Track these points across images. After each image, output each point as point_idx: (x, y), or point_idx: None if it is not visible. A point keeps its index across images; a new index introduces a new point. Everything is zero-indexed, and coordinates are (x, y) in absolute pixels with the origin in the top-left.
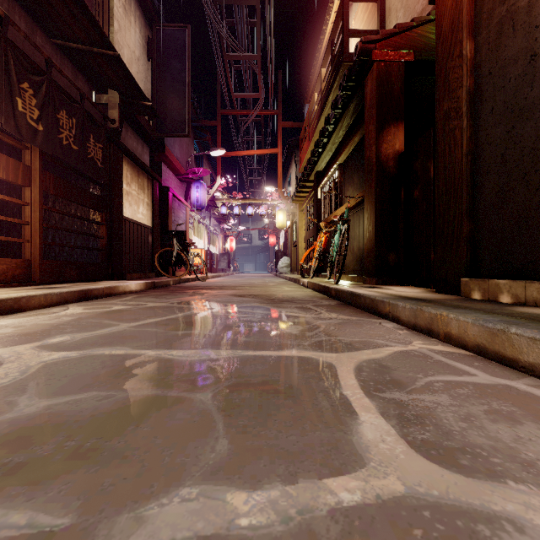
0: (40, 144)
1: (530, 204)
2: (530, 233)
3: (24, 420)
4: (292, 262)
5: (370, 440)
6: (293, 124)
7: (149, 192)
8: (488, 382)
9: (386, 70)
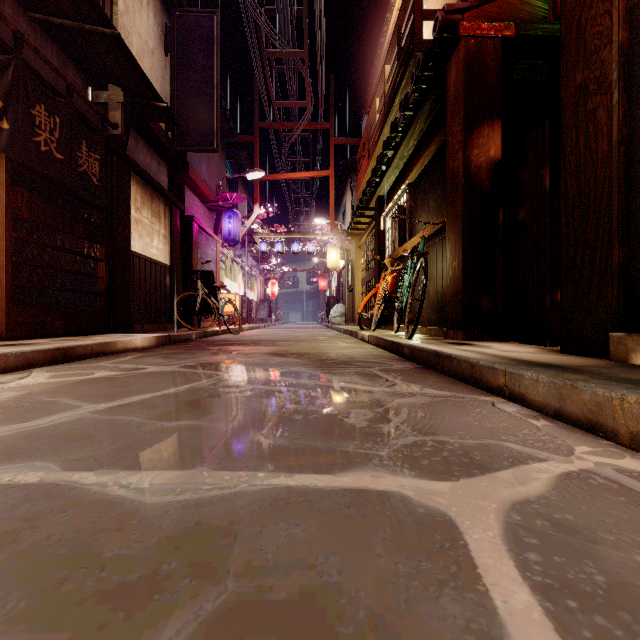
0: (4, 148)
1: None
2: None
3: None
4: (347, 311)
5: None
6: (348, 140)
7: (167, 222)
8: None
9: (478, 49)
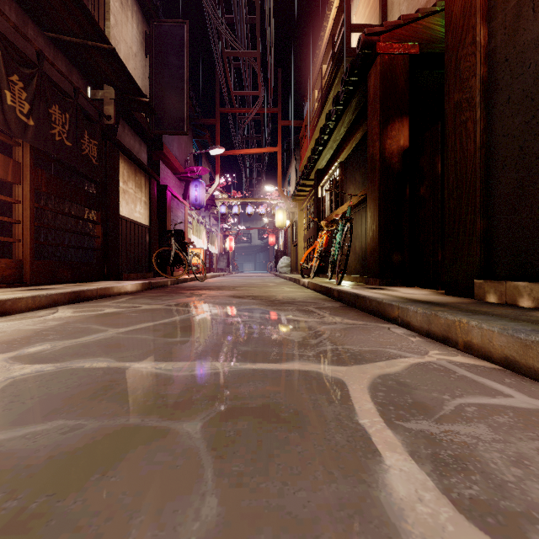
0: (30, 140)
1: None
2: None
3: None
4: (292, 262)
5: (404, 499)
6: (293, 122)
7: (147, 191)
8: (529, 406)
9: (391, 63)
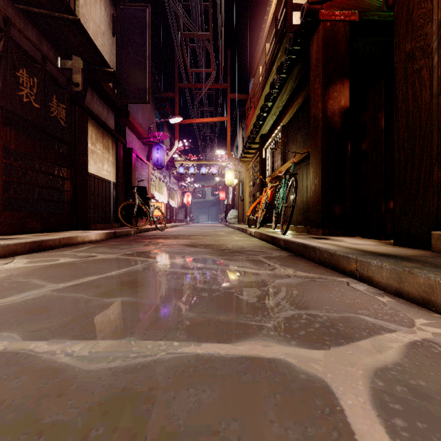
0: None
1: None
2: None
3: None
4: (239, 214)
5: None
6: (240, 96)
7: (114, 152)
8: None
9: (332, 29)
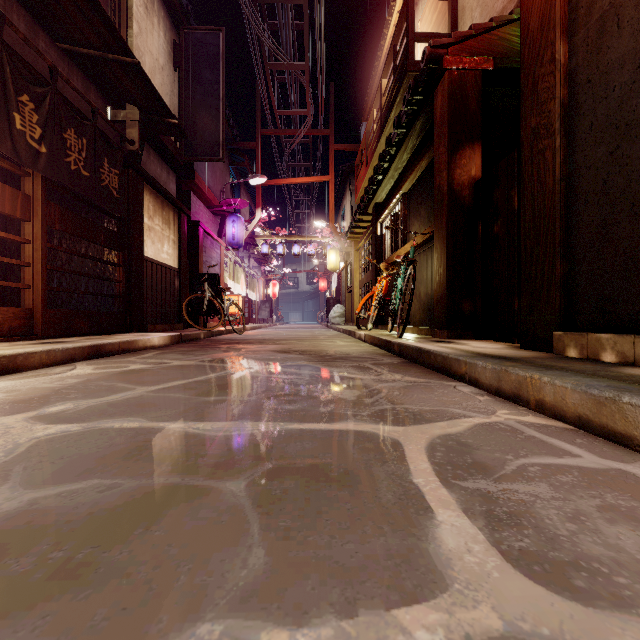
0: (42, 169)
1: (639, 241)
2: (639, 276)
3: (1, 520)
4: (346, 311)
5: (452, 550)
6: (347, 146)
7: (176, 228)
8: (597, 466)
9: (460, 80)
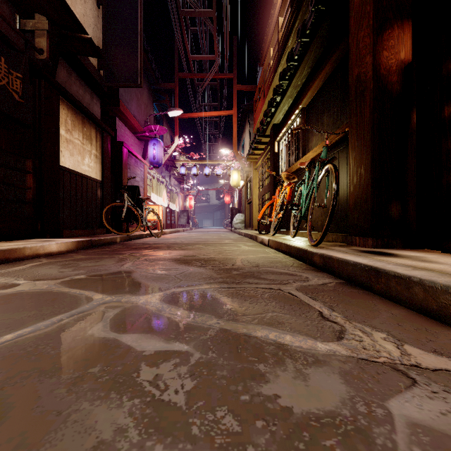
0: None
1: None
2: None
3: None
4: (246, 218)
5: None
6: (247, 87)
7: (98, 144)
8: None
9: None
